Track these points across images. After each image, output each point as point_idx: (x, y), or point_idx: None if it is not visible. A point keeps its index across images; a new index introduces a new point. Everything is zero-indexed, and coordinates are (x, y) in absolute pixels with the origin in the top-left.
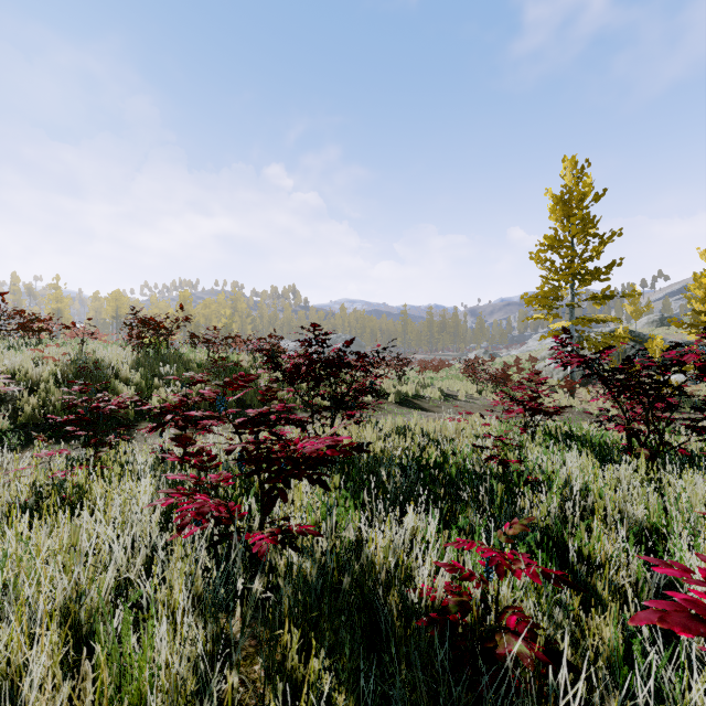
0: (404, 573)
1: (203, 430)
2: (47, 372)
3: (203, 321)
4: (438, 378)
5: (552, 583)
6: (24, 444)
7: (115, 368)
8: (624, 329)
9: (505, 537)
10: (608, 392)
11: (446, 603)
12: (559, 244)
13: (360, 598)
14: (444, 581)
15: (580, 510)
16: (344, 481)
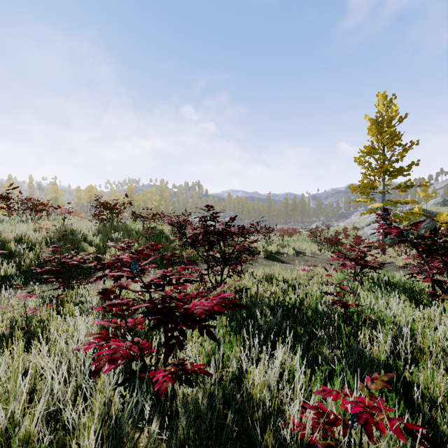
0: (276, 405)
1: (120, 288)
2: (41, 237)
3: (142, 204)
4: (292, 241)
5: (417, 442)
6: (24, 283)
7: (83, 235)
8: (419, 208)
9: (368, 391)
10: (418, 253)
11: (313, 441)
12: (375, 151)
13: (241, 428)
14: (311, 421)
15: (411, 348)
16: (230, 316)
